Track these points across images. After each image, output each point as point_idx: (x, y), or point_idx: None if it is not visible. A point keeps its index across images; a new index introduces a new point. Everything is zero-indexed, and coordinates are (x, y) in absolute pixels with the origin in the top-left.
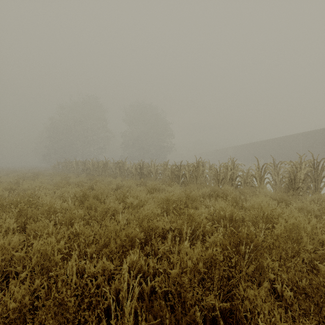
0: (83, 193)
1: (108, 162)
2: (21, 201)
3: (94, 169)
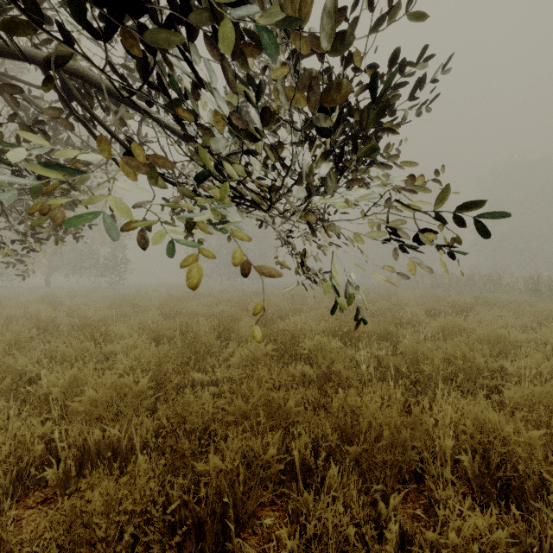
0: (482, 300)
1: (474, 275)
2: (438, 300)
3: (451, 284)
